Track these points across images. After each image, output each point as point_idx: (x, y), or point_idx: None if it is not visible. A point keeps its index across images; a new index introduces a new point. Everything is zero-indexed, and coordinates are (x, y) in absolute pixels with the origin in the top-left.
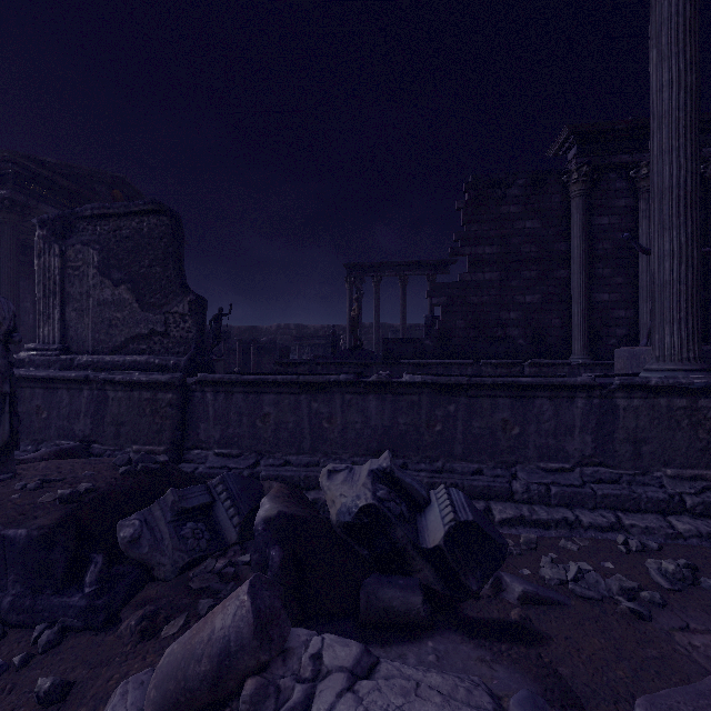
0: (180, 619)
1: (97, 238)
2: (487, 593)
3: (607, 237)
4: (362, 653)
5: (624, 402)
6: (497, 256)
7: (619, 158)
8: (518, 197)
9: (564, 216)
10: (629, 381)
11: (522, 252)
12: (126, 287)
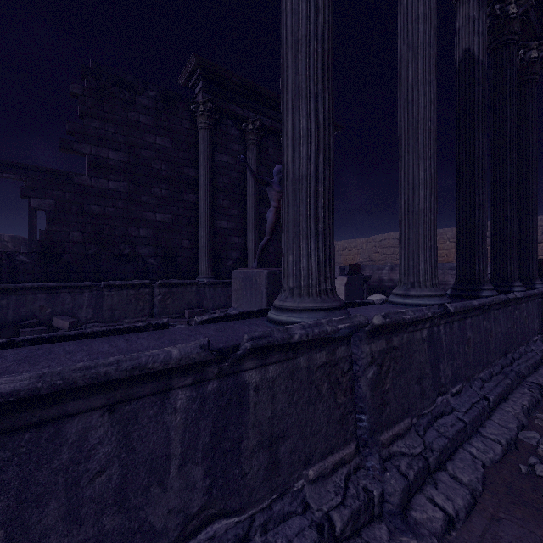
0: None
1: None
2: None
3: (226, 173)
4: None
5: (257, 375)
6: (124, 164)
7: (234, 108)
8: (148, 108)
9: (193, 143)
10: (265, 341)
11: (153, 168)
12: None
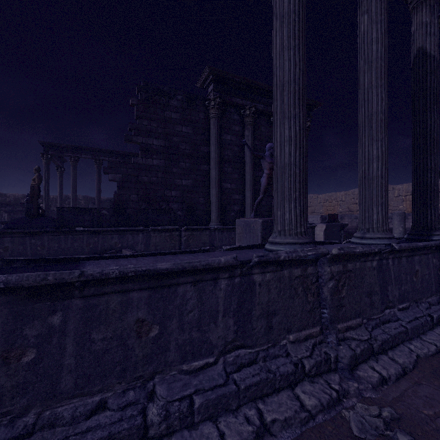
0: None
1: None
2: None
3: (229, 148)
4: None
5: (260, 277)
6: (162, 148)
7: (236, 99)
8: (177, 107)
9: (207, 129)
10: (265, 258)
11: (180, 148)
12: None
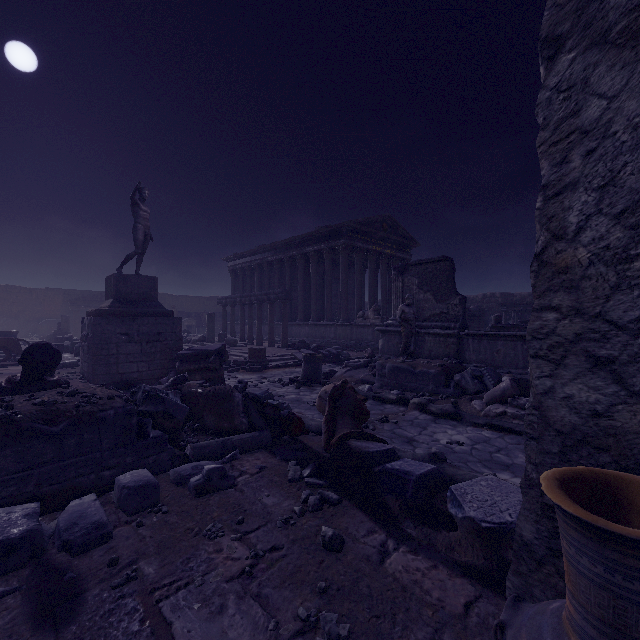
0: (480, 400)
1: (416, 273)
2: None
3: None
4: None
5: None
6: None
7: None
8: None
9: None
10: None
11: None
12: (429, 293)
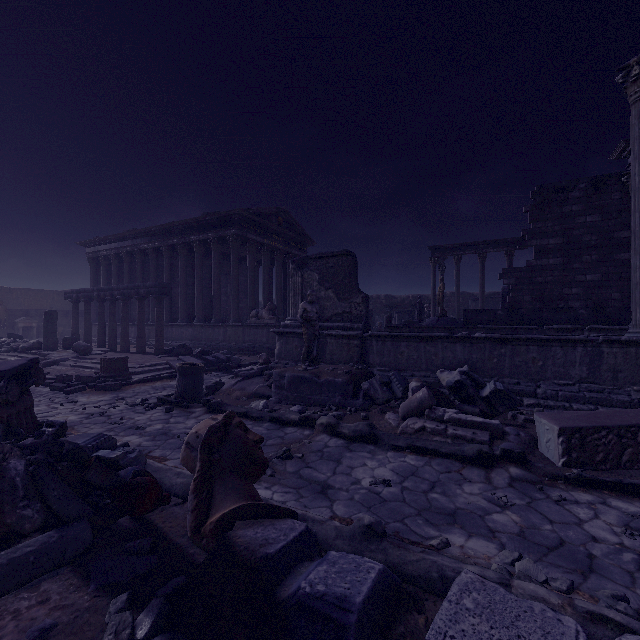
0: (391, 411)
1: (317, 268)
2: (509, 419)
3: None
4: (458, 411)
5: (607, 350)
6: (559, 245)
7: None
8: (579, 198)
9: (624, 209)
10: (608, 338)
11: (583, 241)
12: (331, 290)
